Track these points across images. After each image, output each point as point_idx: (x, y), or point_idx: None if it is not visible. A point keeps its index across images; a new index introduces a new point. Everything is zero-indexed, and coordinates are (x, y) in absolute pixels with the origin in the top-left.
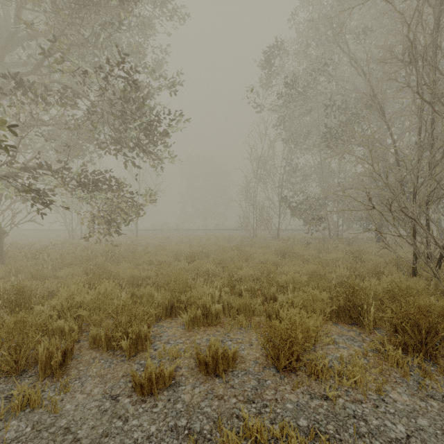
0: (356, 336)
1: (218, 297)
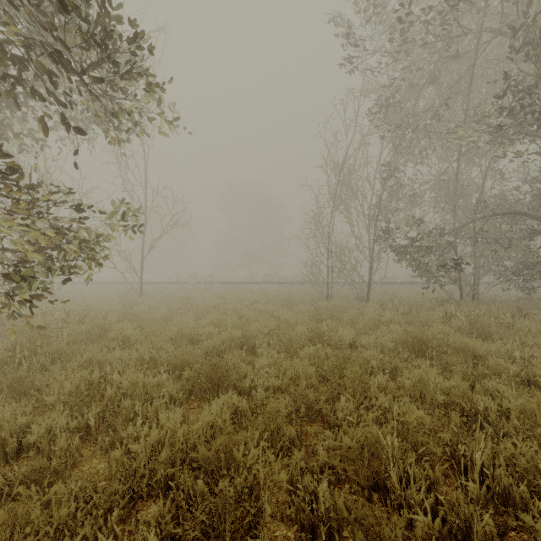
0: None
1: None
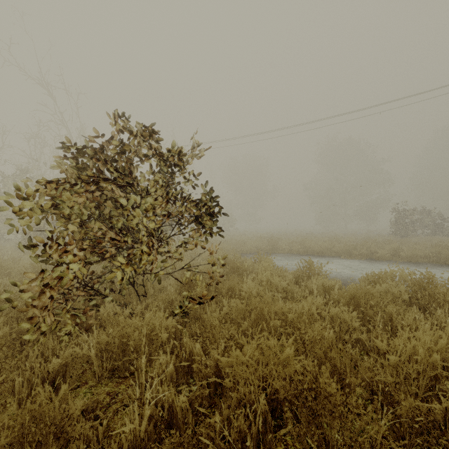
0: None
1: None
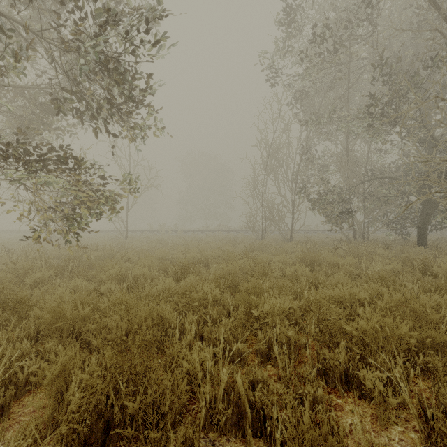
0: None
1: (227, 383)
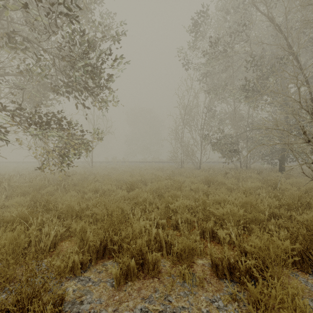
0: None
1: (155, 234)
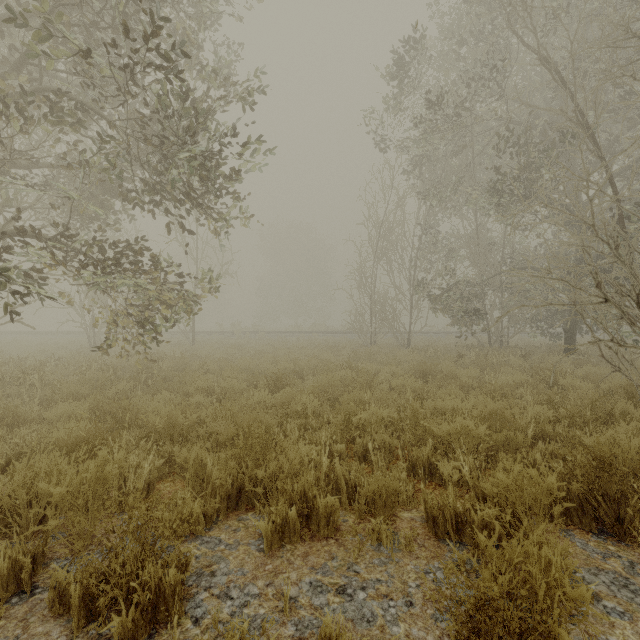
0: (628, 574)
1: (328, 468)
